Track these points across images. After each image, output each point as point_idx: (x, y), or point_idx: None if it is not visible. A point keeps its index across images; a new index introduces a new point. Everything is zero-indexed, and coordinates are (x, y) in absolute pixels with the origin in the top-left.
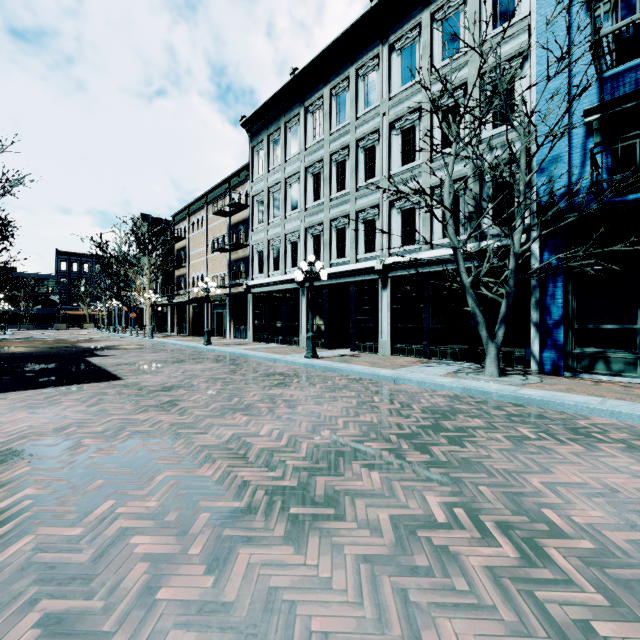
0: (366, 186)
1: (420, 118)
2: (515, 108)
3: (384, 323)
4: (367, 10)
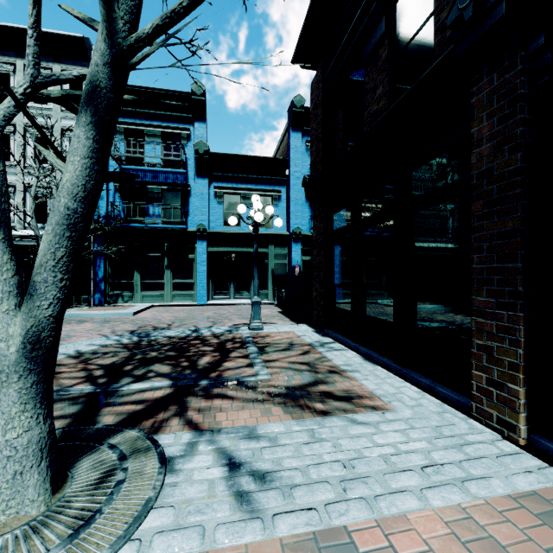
0: None
1: (15, 132)
2: None
3: None
4: None
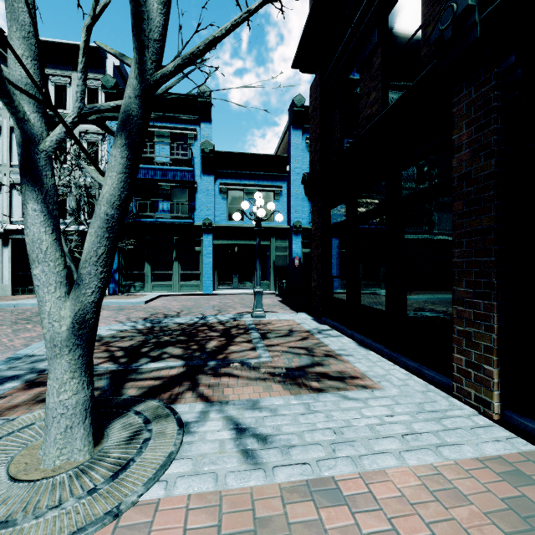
0: None
1: None
2: (99, 160)
3: (6, 272)
4: None
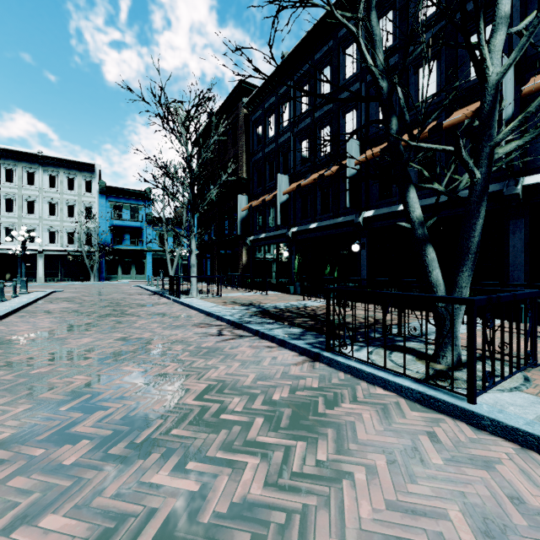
0: (28, 216)
1: (58, 203)
2: (92, 216)
3: (41, 271)
4: (35, 153)
